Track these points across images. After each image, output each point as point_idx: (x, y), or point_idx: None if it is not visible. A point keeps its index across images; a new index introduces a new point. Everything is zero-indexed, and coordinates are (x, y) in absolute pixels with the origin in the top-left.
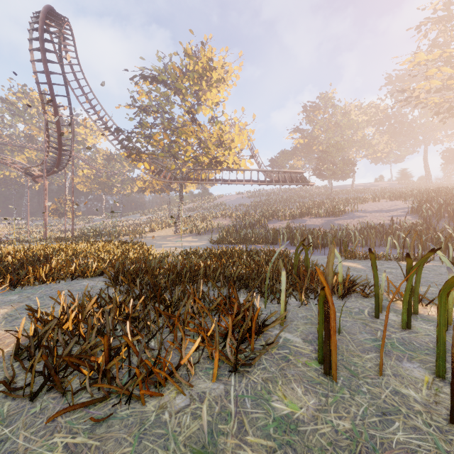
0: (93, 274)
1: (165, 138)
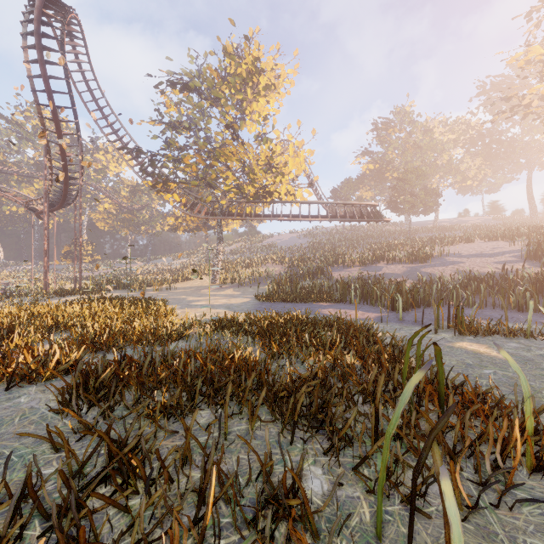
0: (51, 375)
1: (199, 162)
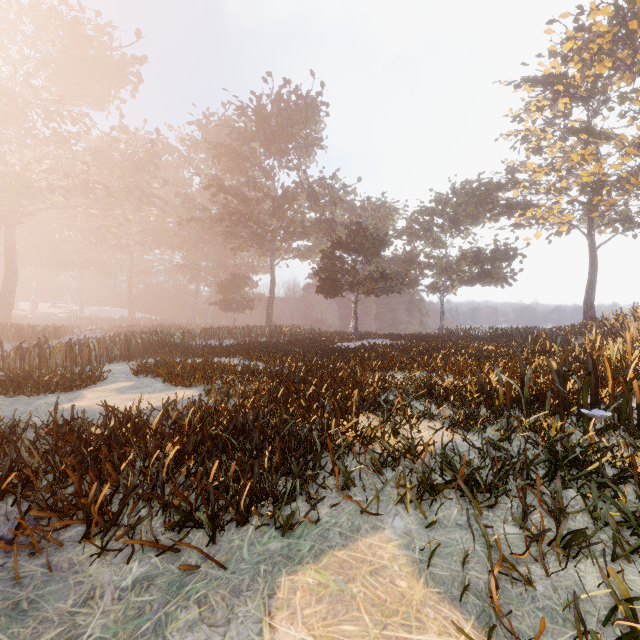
0: None
1: None
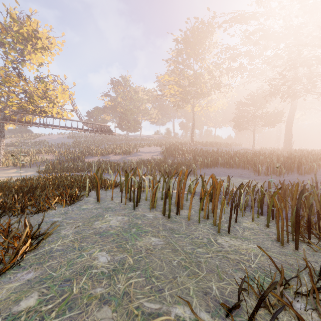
0: None
1: None
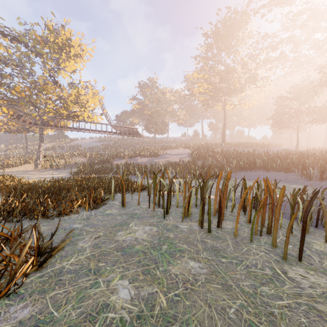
0: None
1: (27, 91)
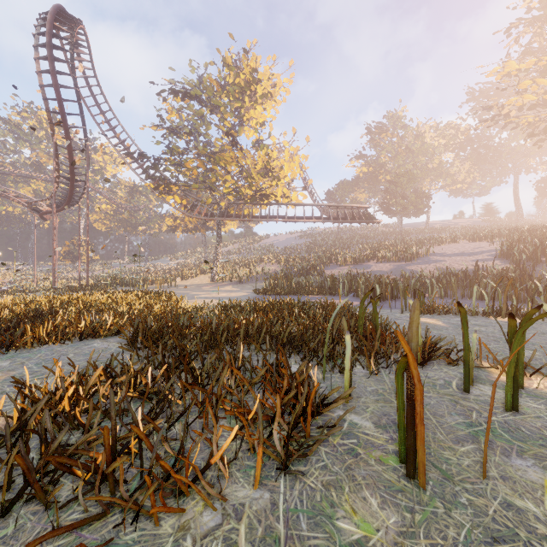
0: (108, 333)
1: (200, 166)
